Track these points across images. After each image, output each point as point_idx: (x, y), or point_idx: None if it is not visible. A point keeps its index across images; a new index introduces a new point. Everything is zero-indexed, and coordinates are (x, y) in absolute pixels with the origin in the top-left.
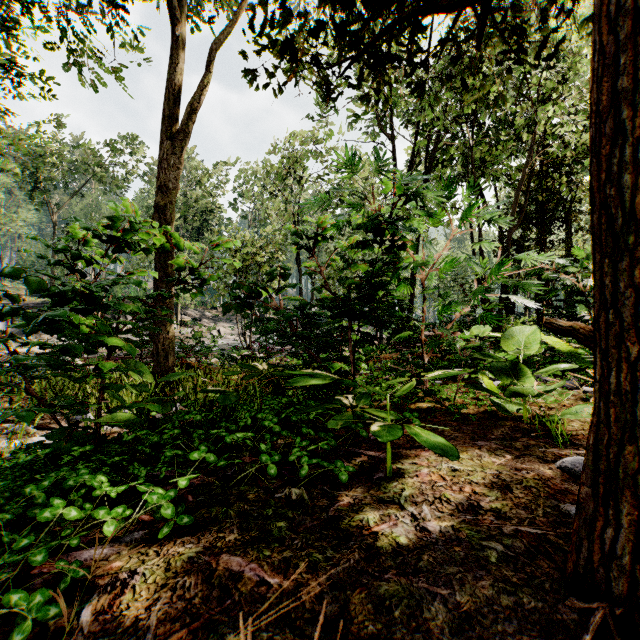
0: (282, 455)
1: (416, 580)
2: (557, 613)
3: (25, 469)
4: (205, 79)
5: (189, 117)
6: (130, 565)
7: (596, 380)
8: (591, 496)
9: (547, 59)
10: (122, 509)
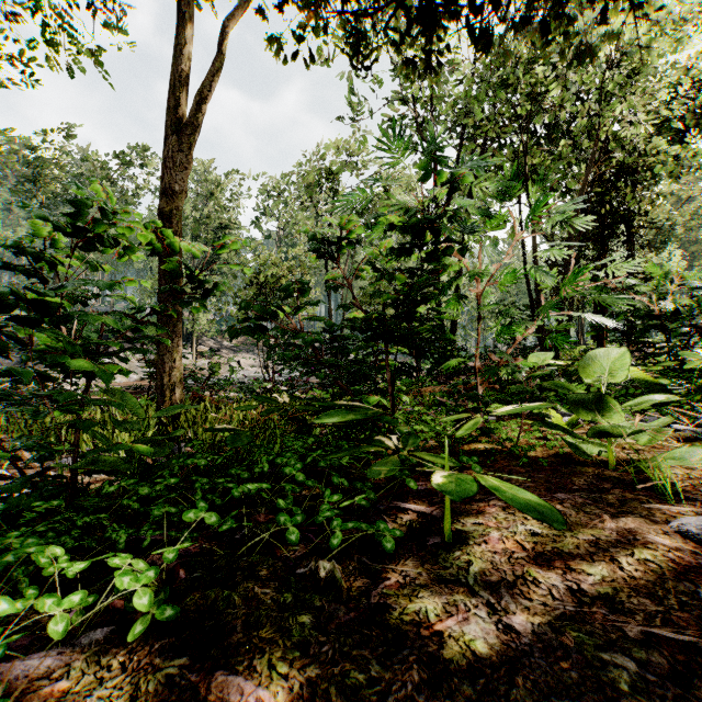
0: (307, 511)
1: None
2: None
3: None
4: (218, 64)
5: (199, 108)
6: (81, 687)
7: None
8: None
9: None
10: (80, 596)
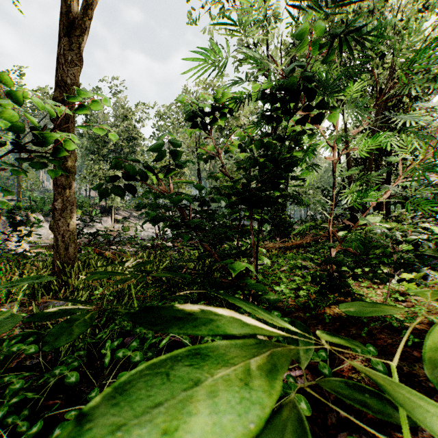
0: None
1: None
2: None
3: None
4: None
5: (88, 15)
6: None
7: None
8: None
9: None
10: None
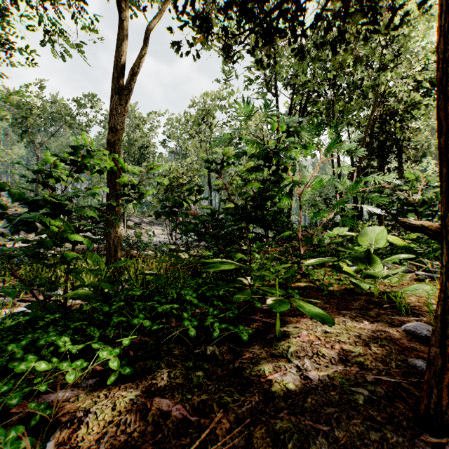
0: (199, 321)
1: (303, 418)
2: (414, 446)
3: (10, 331)
4: (143, 51)
5: (132, 78)
6: (85, 405)
7: (442, 265)
8: (439, 354)
9: (394, 30)
10: (80, 362)
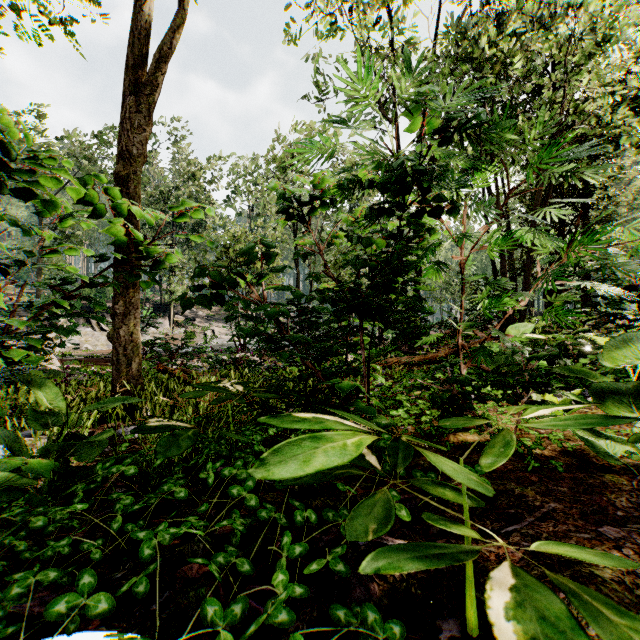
0: (260, 549)
1: None
2: None
3: None
4: (177, 19)
5: (157, 66)
6: None
7: None
8: None
9: None
10: None
